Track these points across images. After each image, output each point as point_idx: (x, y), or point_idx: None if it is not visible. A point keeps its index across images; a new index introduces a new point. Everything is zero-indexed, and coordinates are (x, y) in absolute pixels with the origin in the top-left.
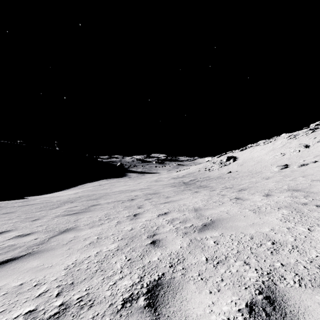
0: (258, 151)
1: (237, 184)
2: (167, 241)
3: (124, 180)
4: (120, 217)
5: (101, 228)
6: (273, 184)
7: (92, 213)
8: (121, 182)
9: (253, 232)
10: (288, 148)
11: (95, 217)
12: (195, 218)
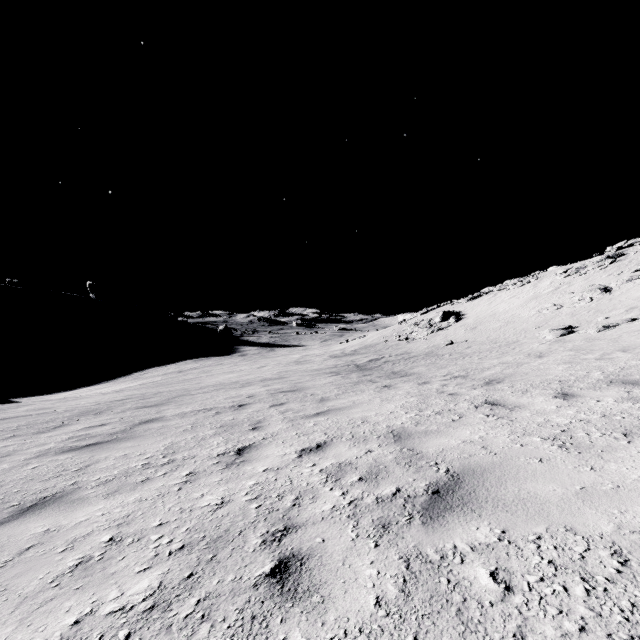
0: (506, 301)
1: (475, 369)
2: (328, 563)
3: (232, 360)
4: (200, 457)
5: (138, 498)
6: (562, 367)
7: (134, 445)
8: (225, 365)
9: (608, 530)
10: (567, 294)
11: (137, 458)
12: (402, 465)
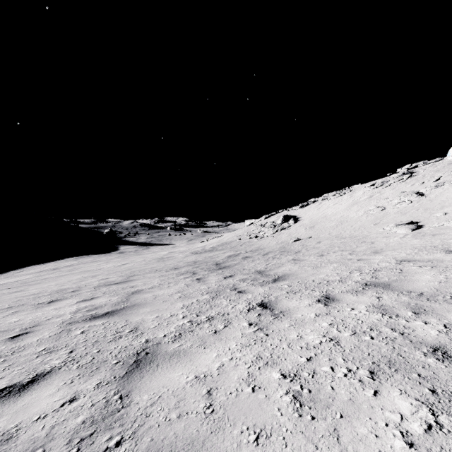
0: (331, 207)
1: (375, 269)
2: None
3: (108, 257)
4: None
5: None
6: None
7: None
8: (99, 262)
9: None
10: (384, 199)
11: None
12: None
